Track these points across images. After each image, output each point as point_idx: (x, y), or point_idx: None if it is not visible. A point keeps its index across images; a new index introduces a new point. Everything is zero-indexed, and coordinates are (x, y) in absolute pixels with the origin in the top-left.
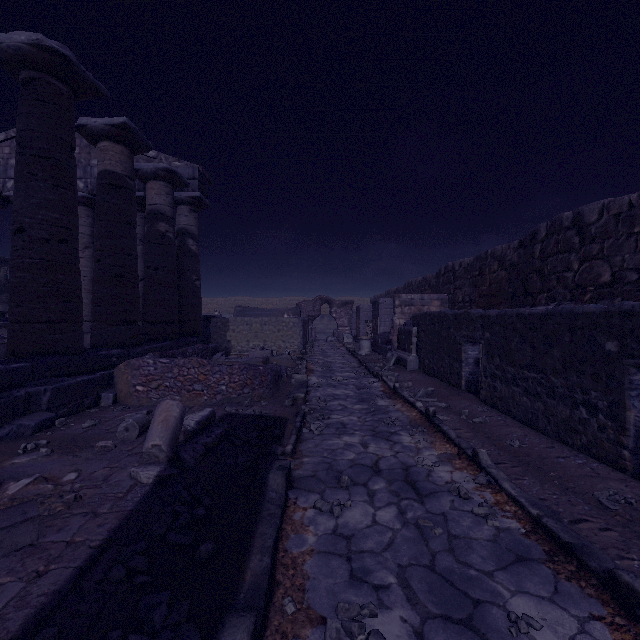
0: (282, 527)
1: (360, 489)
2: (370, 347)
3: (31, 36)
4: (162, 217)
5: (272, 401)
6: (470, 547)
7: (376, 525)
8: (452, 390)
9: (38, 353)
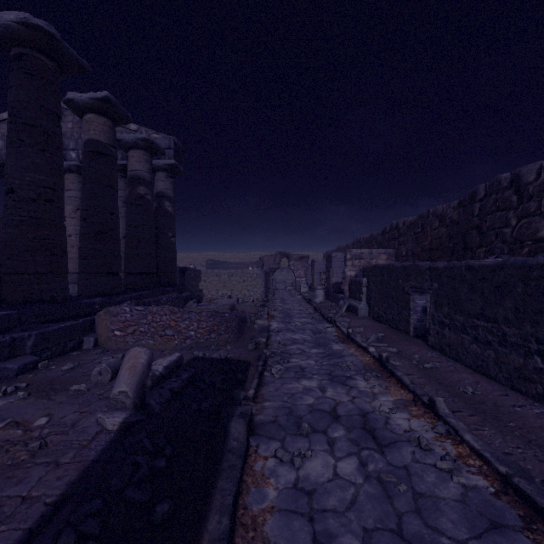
0: (243, 479)
1: (320, 437)
2: (324, 295)
3: (19, 15)
4: (141, 181)
5: (237, 345)
6: (438, 508)
7: (337, 479)
8: (401, 336)
9: (26, 301)
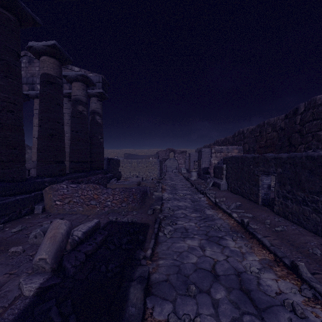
0: None
1: (205, 298)
2: (197, 175)
3: None
4: (80, 102)
5: (140, 211)
6: None
7: None
8: (252, 204)
9: None
